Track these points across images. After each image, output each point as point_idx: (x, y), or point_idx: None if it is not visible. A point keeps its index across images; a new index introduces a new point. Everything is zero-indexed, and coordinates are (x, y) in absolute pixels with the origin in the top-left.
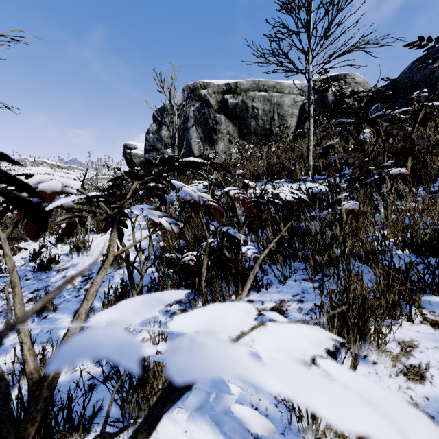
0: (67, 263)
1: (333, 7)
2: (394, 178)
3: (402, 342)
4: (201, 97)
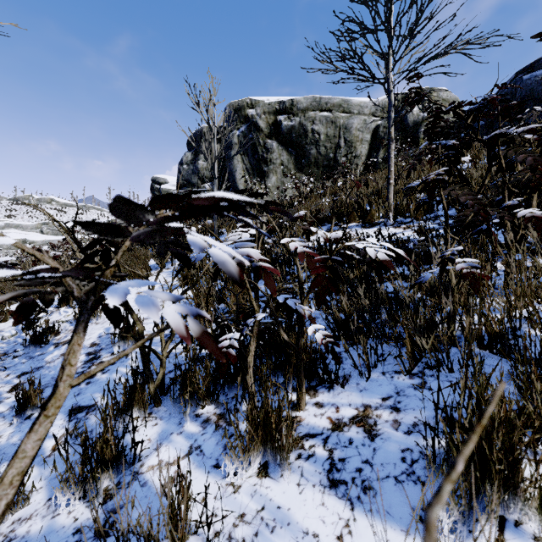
0: (70, 333)
1: None
2: (520, 222)
3: None
4: (248, 118)
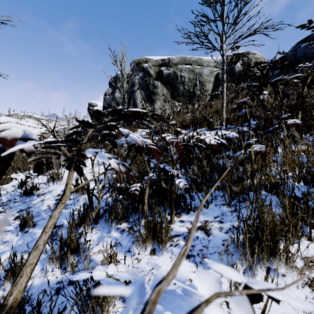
0: (45, 189)
1: (241, 1)
2: (289, 127)
3: (305, 258)
4: (143, 68)
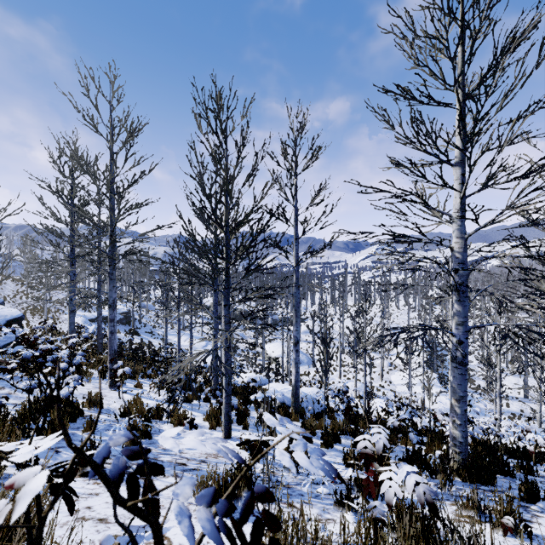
0: None
1: None
2: None
3: None
4: None
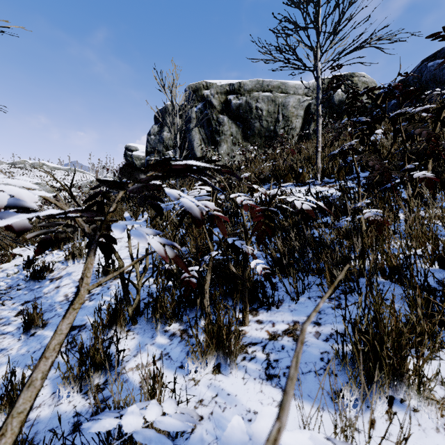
0: (62, 271)
1: None
2: (416, 182)
3: None
4: (203, 97)
